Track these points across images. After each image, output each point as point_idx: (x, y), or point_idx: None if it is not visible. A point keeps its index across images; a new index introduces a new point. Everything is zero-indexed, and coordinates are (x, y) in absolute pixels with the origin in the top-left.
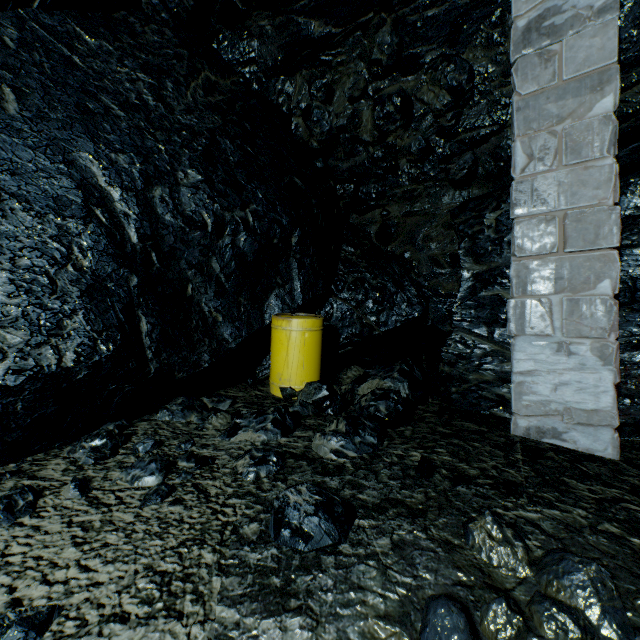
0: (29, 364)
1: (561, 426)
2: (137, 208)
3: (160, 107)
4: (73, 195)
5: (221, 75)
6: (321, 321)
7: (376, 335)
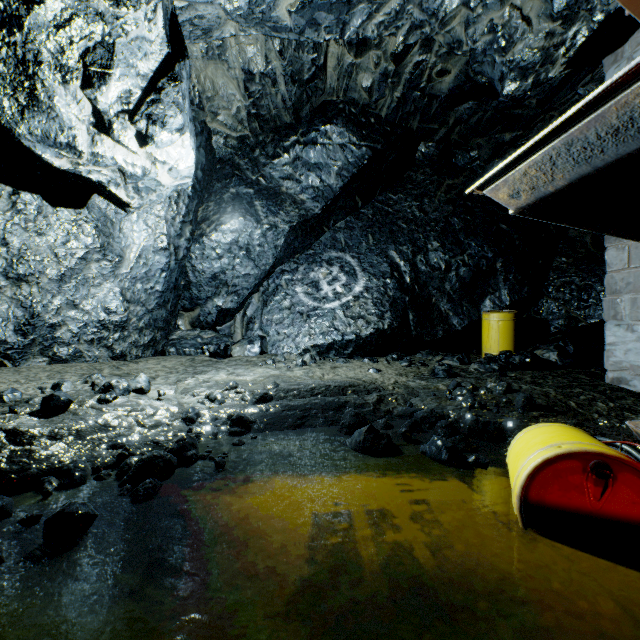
0: (376, 327)
1: (628, 377)
2: (409, 268)
3: (421, 215)
4: (387, 269)
5: (456, 177)
6: (512, 314)
7: (582, 326)
